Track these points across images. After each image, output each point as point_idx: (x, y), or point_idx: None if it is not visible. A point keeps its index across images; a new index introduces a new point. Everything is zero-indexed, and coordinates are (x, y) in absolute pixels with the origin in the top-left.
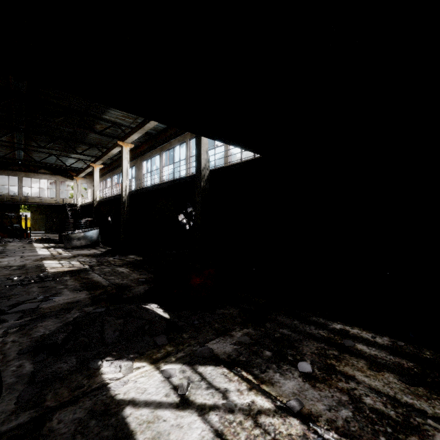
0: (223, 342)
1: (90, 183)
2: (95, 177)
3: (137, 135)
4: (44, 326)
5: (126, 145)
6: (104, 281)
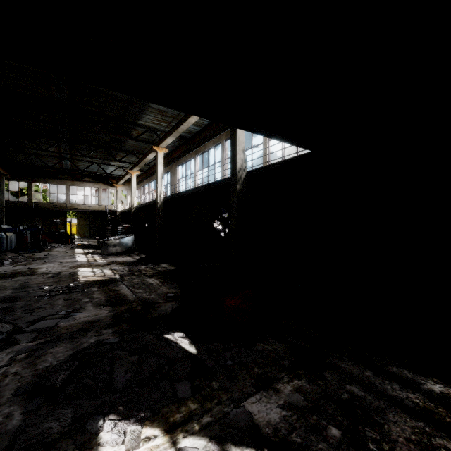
0: (266, 401)
1: (129, 190)
2: (132, 183)
3: (171, 138)
4: (53, 354)
5: (160, 150)
6: (131, 295)
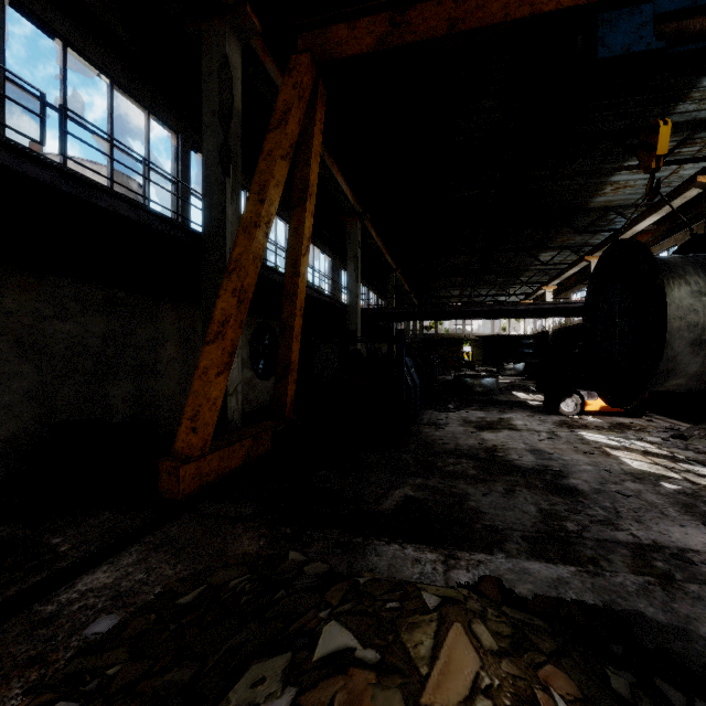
0: None
1: None
2: None
3: (556, 281)
4: None
5: (549, 288)
6: None
